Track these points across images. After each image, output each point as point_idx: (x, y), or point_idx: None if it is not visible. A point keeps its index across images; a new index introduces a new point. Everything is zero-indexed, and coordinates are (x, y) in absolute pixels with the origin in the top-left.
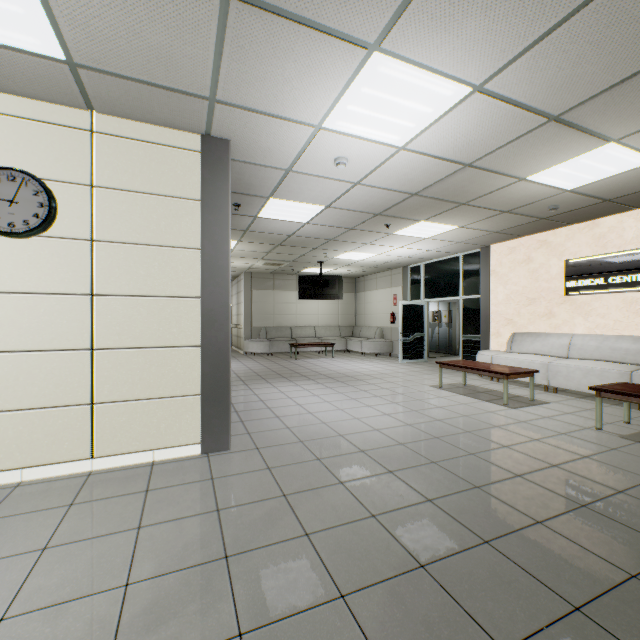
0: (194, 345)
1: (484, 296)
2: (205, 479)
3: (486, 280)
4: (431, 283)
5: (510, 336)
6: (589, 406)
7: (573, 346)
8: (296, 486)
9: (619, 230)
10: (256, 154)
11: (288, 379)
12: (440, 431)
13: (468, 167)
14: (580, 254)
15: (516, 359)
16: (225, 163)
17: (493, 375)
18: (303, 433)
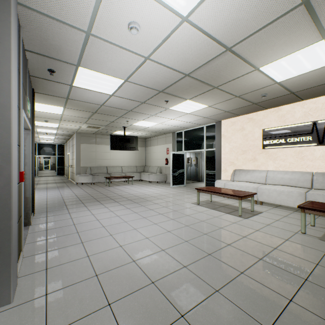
0: None
1: (218, 149)
2: None
3: (219, 140)
4: (188, 142)
5: (233, 171)
6: (284, 213)
7: (268, 177)
8: None
9: (292, 112)
10: (50, 2)
11: (100, 202)
12: (210, 246)
13: (228, 51)
14: (271, 126)
15: (239, 185)
16: None
17: (232, 197)
18: (100, 262)
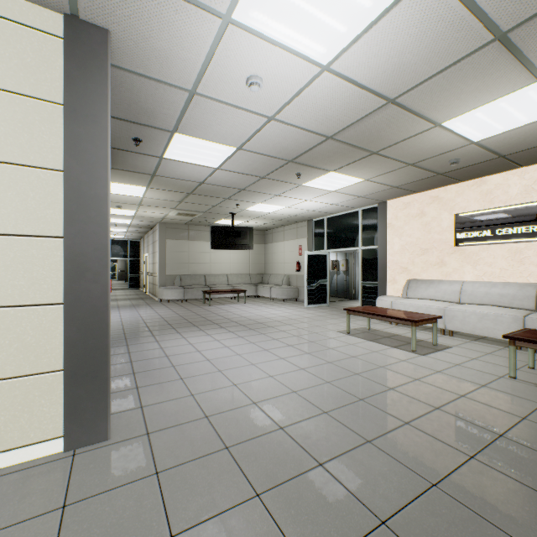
0: (54, 302)
1: (381, 247)
2: (51, 509)
3: (383, 232)
4: (333, 235)
5: (406, 283)
6: (487, 349)
7: (464, 292)
8: (192, 511)
9: (505, 187)
10: (149, 61)
11: (199, 328)
12: (363, 390)
13: (391, 104)
14: (469, 208)
15: (414, 304)
16: (102, 59)
17: (401, 322)
18: (210, 402)
